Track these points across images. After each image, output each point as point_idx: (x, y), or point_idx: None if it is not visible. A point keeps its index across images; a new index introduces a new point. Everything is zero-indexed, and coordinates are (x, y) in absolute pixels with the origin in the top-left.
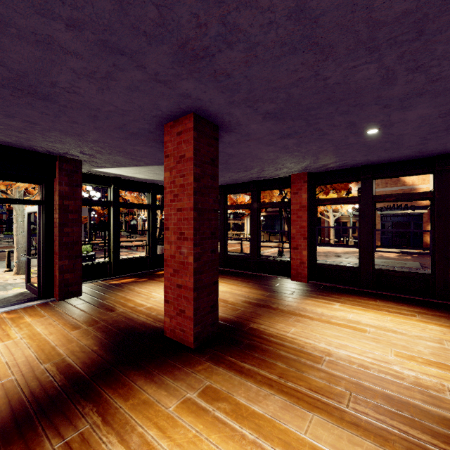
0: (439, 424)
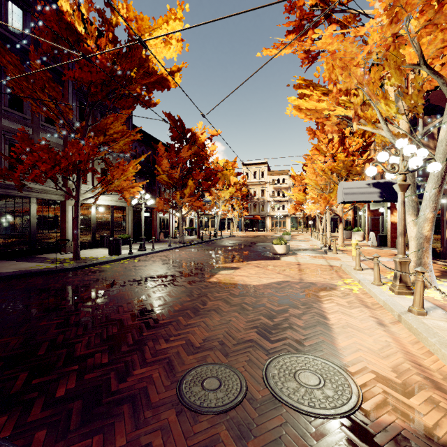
0: None
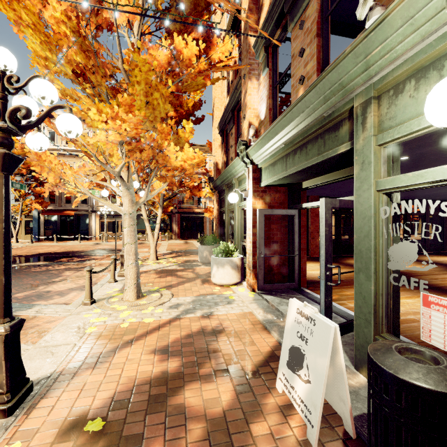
0: (442, 270)
